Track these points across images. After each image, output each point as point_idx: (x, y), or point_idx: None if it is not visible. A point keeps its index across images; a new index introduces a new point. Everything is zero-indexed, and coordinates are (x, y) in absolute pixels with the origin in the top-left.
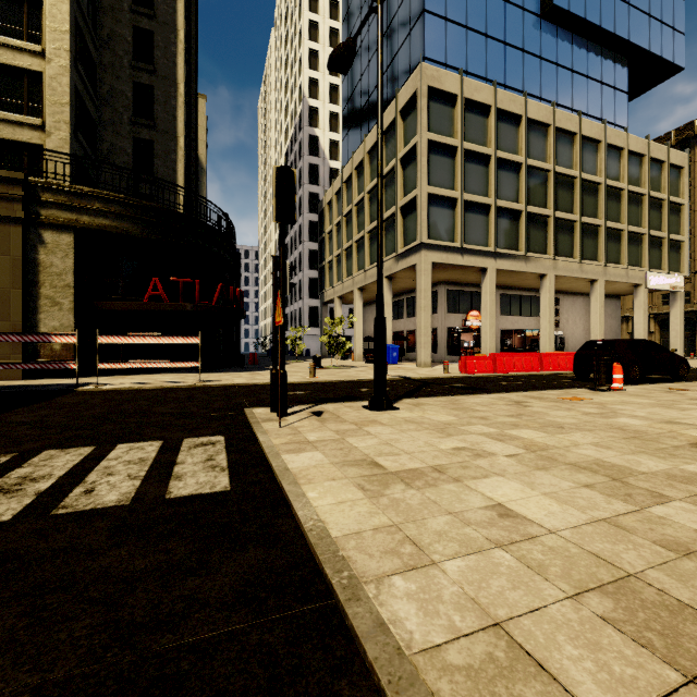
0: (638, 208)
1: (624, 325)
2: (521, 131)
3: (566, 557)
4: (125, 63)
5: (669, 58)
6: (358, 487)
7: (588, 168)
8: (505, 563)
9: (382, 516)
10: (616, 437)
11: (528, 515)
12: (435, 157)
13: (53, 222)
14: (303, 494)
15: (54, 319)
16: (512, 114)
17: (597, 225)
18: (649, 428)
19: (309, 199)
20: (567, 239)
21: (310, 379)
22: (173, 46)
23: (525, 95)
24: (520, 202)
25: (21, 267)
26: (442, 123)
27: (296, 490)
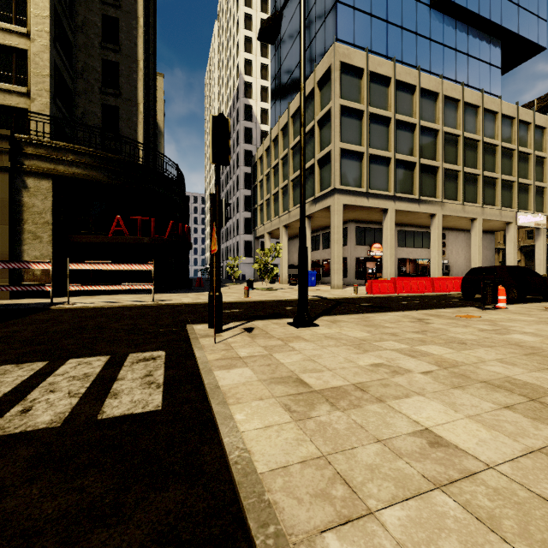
0: (509, 161)
1: (496, 255)
2: (415, 98)
3: (516, 503)
4: (96, 44)
5: (534, 40)
6: (285, 408)
7: (469, 128)
8: (451, 513)
9: (310, 445)
10: (517, 353)
11: (459, 444)
12: (345, 119)
13: (35, 171)
14: (230, 417)
15: (36, 250)
16: (408, 85)
17: (476, 175)
18: (543, 344)
19: (245, 155)
20: (452, 185)
21: (244, 299)
22: (135, 30)
23: (418, 69)
24: (414, 155)
25: (8, 207)
26: (351, 92)
27: (224, 411)
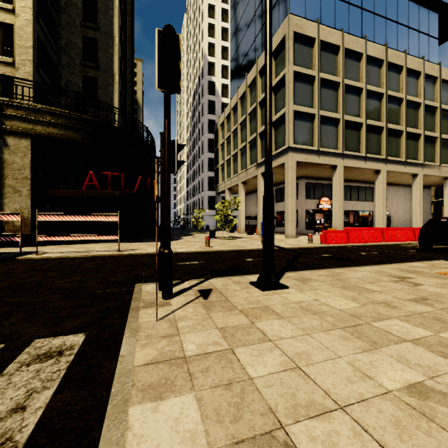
0: (447, 121)
1: None
2: (361, 64)
3: None
4: (77, 23)
5: None
6: None
7: (411, 92)
8: None
9: None
10: None
11: None
12: (298, 84)
13: (14, 130)
14: None
15: (16, 203)
16: (355, 53)
17: (417, 134)
18: None
19: (208, 124)
20: (396, 144)
21: (206, 249)
22: (111, 10)
23: (365, 38)
24: (360, 116)
25: None
26: (304, 59)
27: None
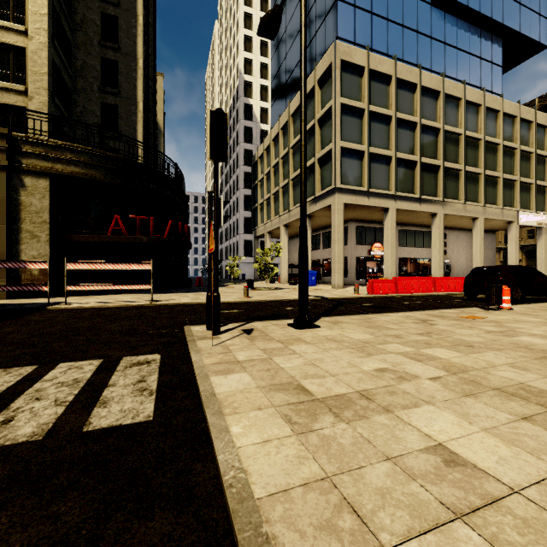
0: (511, 159)
1: (497, 254)
2: (416, 96)
3: None
4: (95, 42)
5: (535, 38)
6: (285, 419)
7: (471, 127)
8: None
9: (313, 463)
10: (528, 357)
11: (478, 463)
12: (346, 117)
13: (32, 169)
14: (226, 429)
15: (33, 249)
16: (409, 83)
17: (478, 173)
18: None
19: (245, 155)
20: (454, 184)
21: (244, 299)
22: (134, 28)
23: (419, 67)
24: (415, 154)
25: (5, 206)
26: (352, 90)
27: (220, 423)
